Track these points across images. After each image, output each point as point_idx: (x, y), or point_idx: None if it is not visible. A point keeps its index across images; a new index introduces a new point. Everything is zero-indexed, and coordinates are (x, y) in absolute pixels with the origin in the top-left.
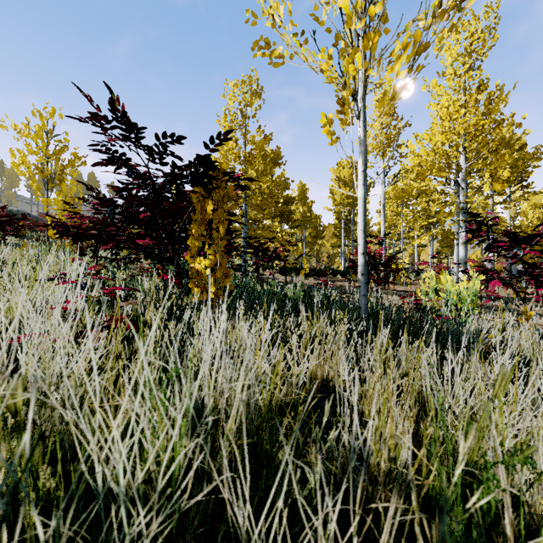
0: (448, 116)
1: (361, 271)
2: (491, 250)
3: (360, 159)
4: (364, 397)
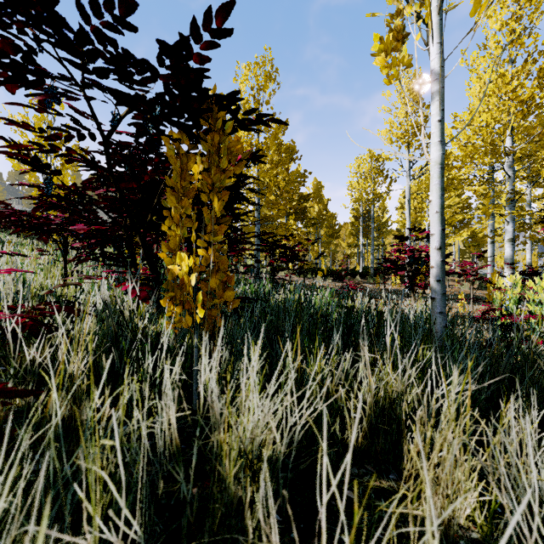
0: (497, 90)
1: (435, 275)
2: None
3: (434, 103)
4: None
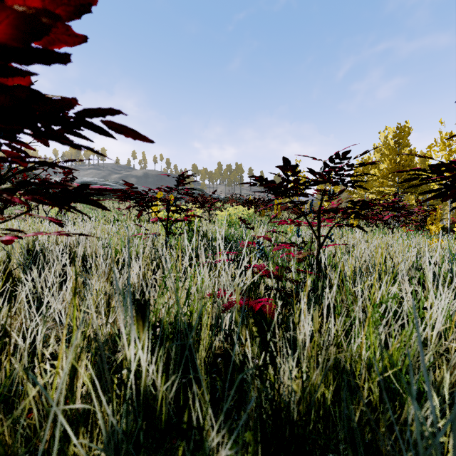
0: None
1: None
2: None
3: None
4: None
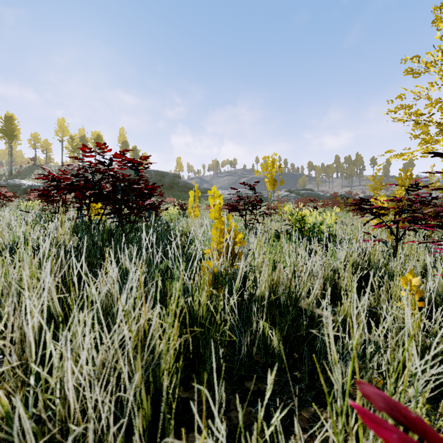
0: None
1: None
2: None
3: None
4: None
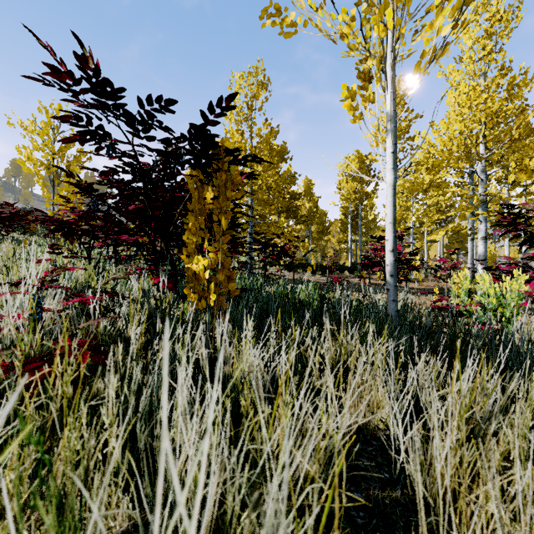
0: (468, 102)
1: (389, 271)
2: (533, 246)
3: (388, 139)
4: (429, 464)
